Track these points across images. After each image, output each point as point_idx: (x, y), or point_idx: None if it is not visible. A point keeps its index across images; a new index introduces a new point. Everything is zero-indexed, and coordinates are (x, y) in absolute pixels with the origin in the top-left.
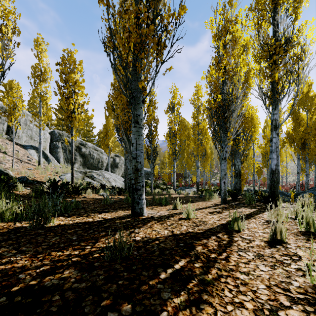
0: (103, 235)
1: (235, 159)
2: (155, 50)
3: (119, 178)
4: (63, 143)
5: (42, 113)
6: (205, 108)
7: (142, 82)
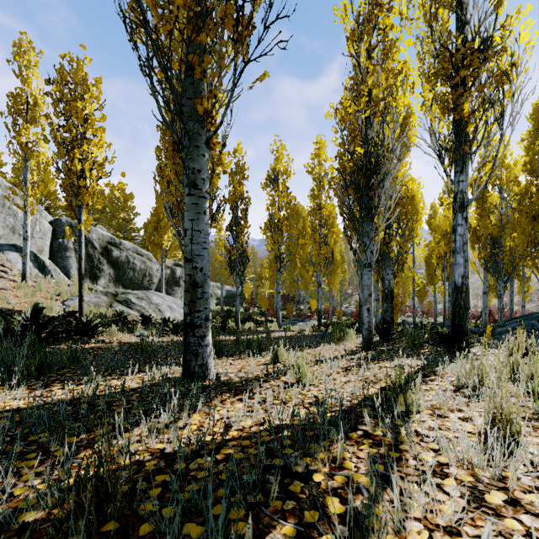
0: (97, 437)
1: (383, 269)
2: (230, 31)
3: (179, 305)
4: (77, 242)
5: (30, 183)
6: (332, 178)
7: (205, 99)
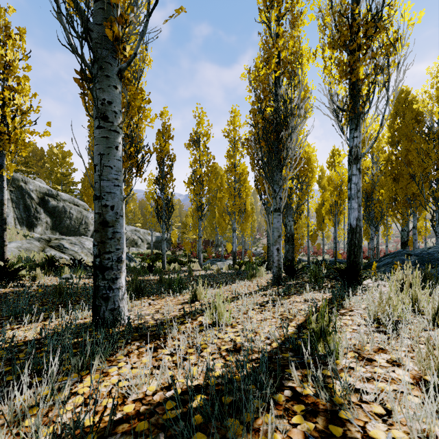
0: None
1: (286, 217)
2: None
3: None
4: (14, 193)
5: None
6: (245, 139)
7: (115, 24)
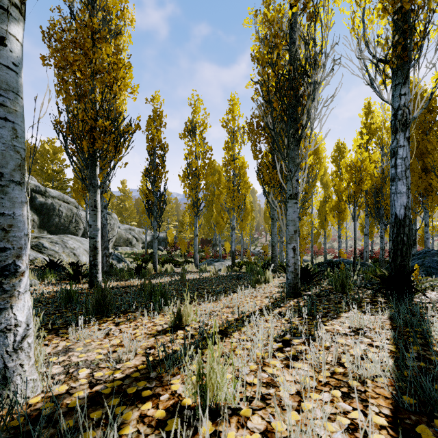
0: None
1: None
2: None
3: None
4: None
5: None
6: (246, 122)
7: None
